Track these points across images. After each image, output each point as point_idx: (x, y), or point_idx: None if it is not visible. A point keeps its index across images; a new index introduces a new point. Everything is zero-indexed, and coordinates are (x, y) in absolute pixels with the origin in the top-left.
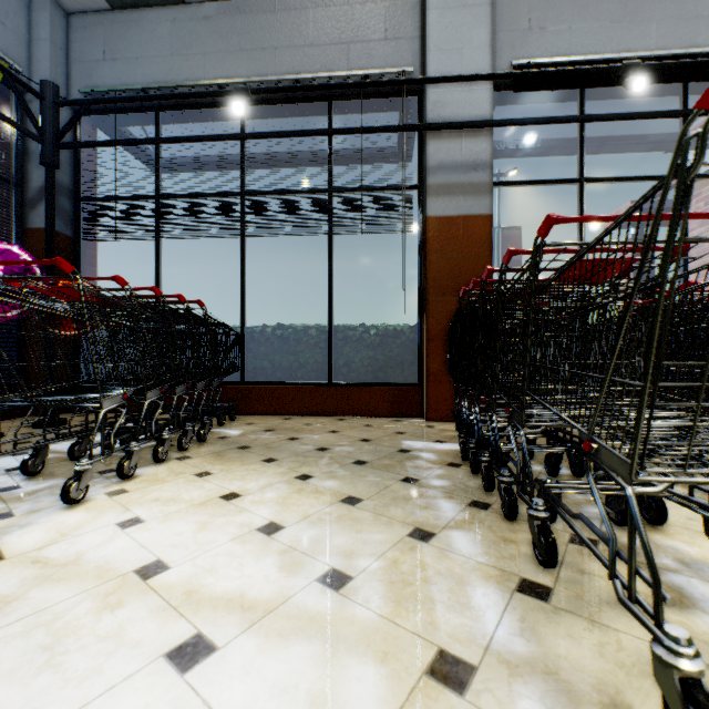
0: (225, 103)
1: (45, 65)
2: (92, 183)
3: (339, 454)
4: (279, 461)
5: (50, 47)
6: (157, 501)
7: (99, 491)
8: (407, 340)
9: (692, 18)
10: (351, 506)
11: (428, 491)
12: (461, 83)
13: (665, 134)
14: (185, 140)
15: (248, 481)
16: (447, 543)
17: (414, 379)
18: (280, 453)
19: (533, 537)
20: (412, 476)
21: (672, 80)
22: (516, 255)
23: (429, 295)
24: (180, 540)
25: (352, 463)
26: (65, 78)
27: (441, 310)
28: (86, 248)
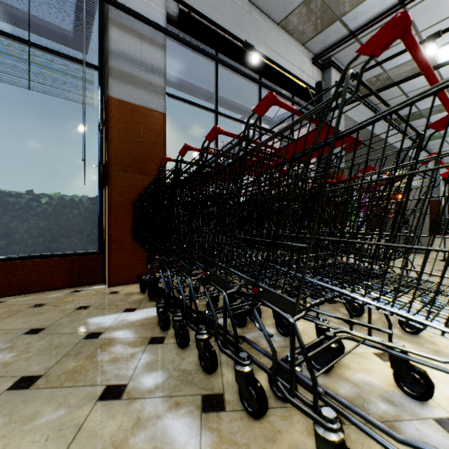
0: None
1: None
2: None
3: None
4: None
5: None
6: None
7: None
8: (86, 211)
9: (264, 44)
10: None
11: (144, 406)
12: None
13: (244, 106)
14: None
15: None
16: None
17: (94, 247)
18: None
19: None
20: (115, 382)
21: (258, 72)
22: (276, 104)
23: (112, 169)
24: None
25: (10, 390)
26: None
27: (123, 185)
28: None
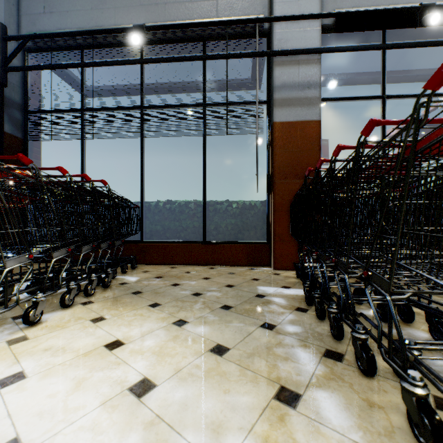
0: (130, 43)
1: (1, 15)
2: (38, 101)
3: (210, 299)
4: (162, 306)
5: (4, 2)
6: (48, 350)
7: (2, 338)
8: (258, 211)
9: None
10: (219, 357)
11: (285, 338)
12: (298, 25)
13: (436, 69)
14: (97, 64)
15: (133, 327)
16: (314, 409)
17: (264, 239)
18: (164, 298)
19: (411, 414)
20: (269, 322)
21: None
22: (378, 125)
23: (275, 178)
24: (49, 404)
25: (220, 308)
26: (17, 25)
27: (284, 189)
28: (33, 147)
